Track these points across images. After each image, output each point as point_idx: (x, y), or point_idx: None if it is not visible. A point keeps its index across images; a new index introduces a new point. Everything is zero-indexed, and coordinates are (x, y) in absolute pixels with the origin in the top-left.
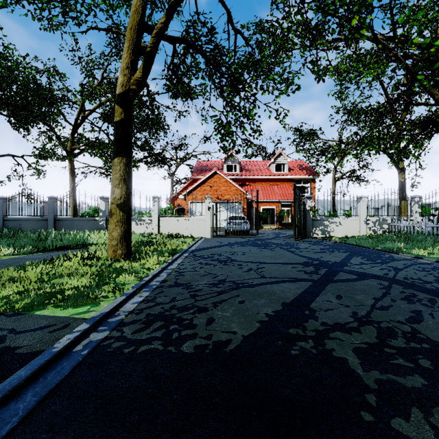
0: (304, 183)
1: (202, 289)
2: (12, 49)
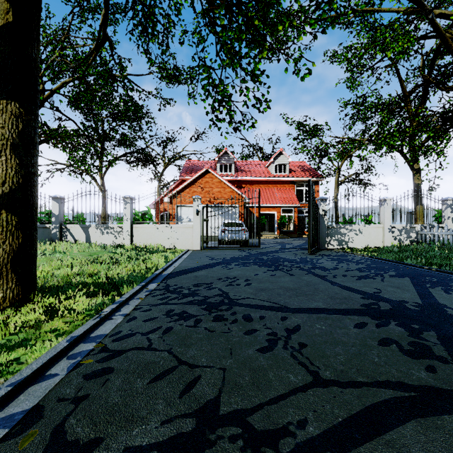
0: (306, 186)
1: None
2: None
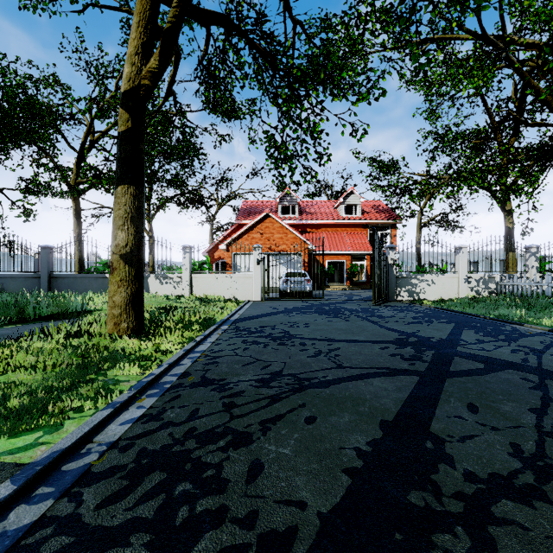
0: (382, 230)
1: (243, 391)
2: None
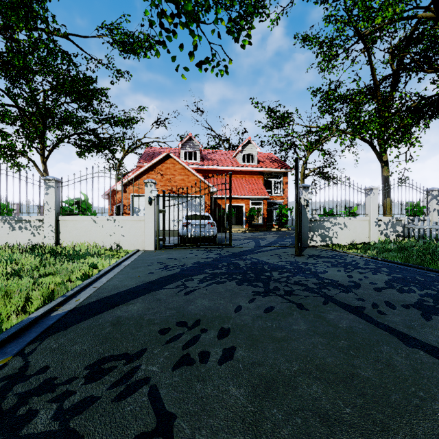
0: (274, 178)
1: None
2: None
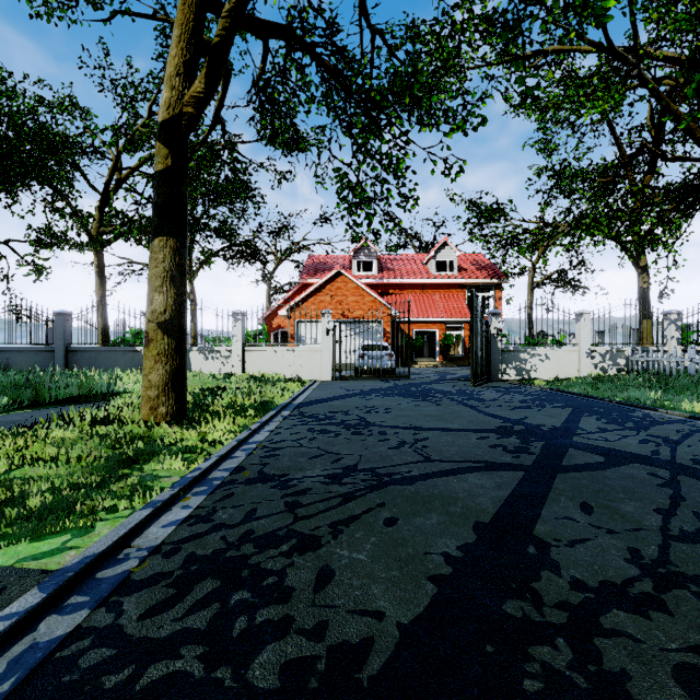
0: (484, 291)
1: (310, 488)
2: None
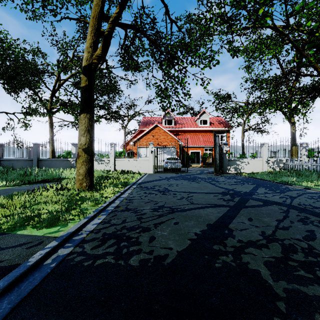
0: (222, 133)
1: (146, 213)
2: (5, 33)
